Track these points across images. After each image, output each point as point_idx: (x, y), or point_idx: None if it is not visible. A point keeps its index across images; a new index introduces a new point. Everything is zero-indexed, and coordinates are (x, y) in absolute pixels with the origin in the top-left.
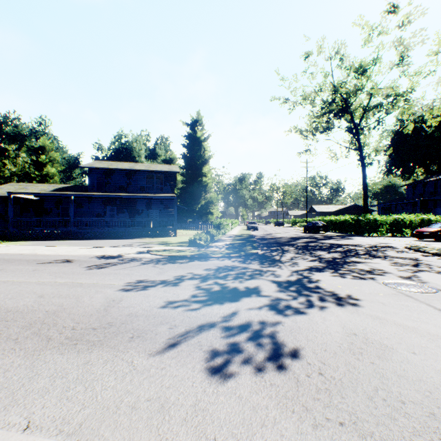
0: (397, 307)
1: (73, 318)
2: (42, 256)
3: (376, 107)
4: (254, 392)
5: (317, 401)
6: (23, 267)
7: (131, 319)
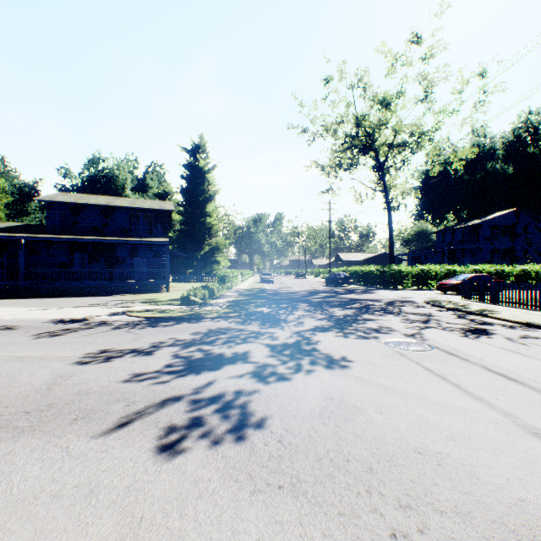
0: (386, 367)
1: (1, 401)
2: None
3: (401, 146)
4: (202, 466)
5: (265, 468)
6: None
7: (80, 398)
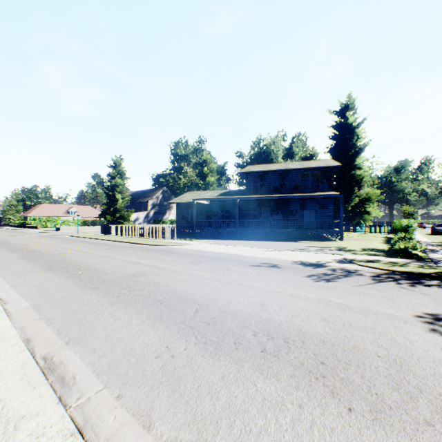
0: None
1: None
2: (241, 257)
3: None
4: None
5: None
6: (242, 268)
7: None
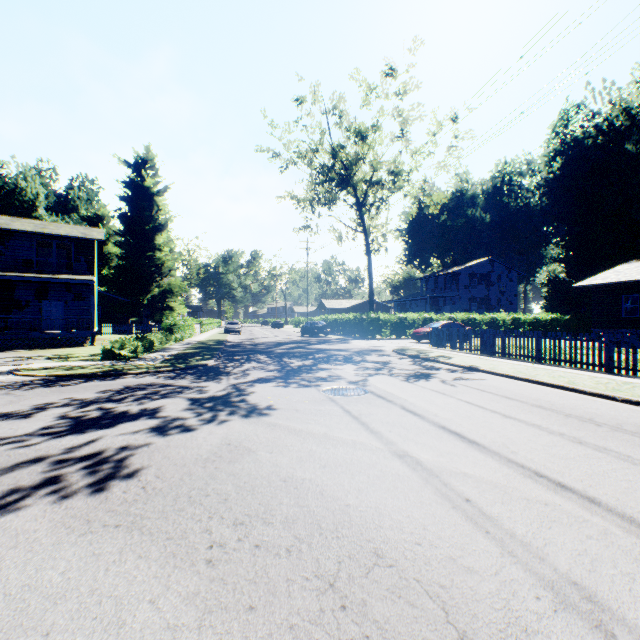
0: (307, 413)
1: None
2: None
3: (377, 184)
4: (34, 520)
5: (110, 512)
6: None
7: None
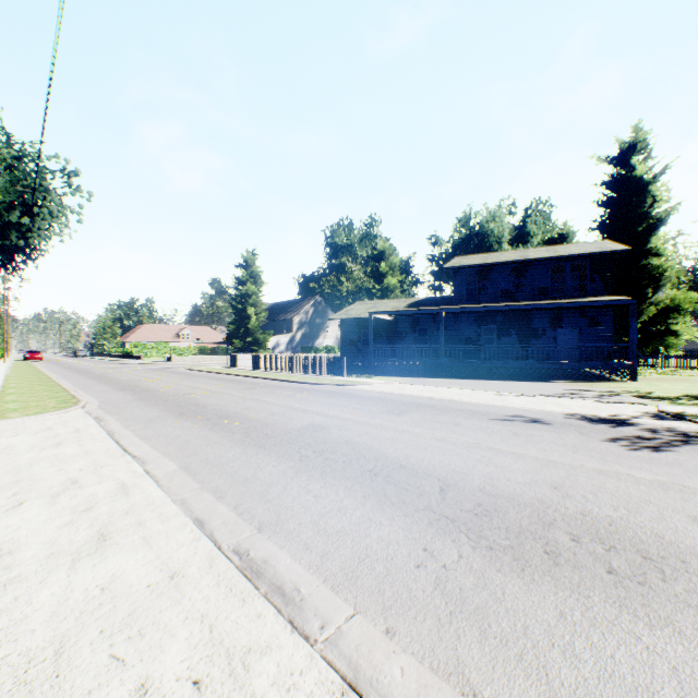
0: None
1: None
2: (467, 405)
3: None
4: None
5: None
6: (480, 423)
7: None
